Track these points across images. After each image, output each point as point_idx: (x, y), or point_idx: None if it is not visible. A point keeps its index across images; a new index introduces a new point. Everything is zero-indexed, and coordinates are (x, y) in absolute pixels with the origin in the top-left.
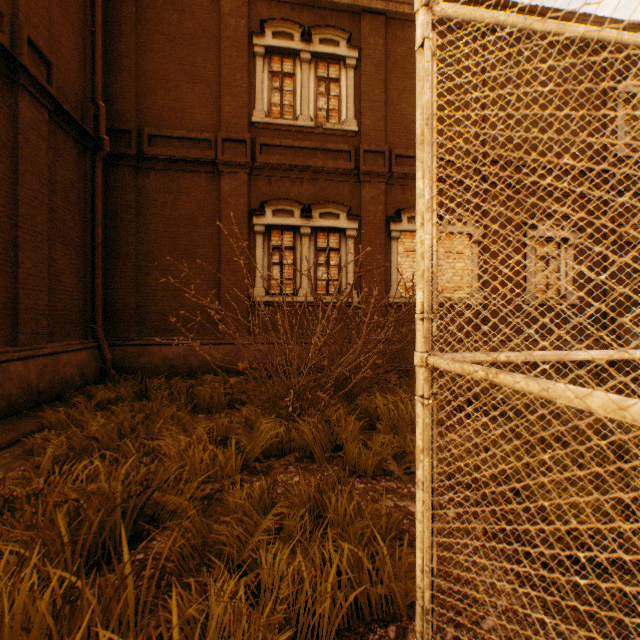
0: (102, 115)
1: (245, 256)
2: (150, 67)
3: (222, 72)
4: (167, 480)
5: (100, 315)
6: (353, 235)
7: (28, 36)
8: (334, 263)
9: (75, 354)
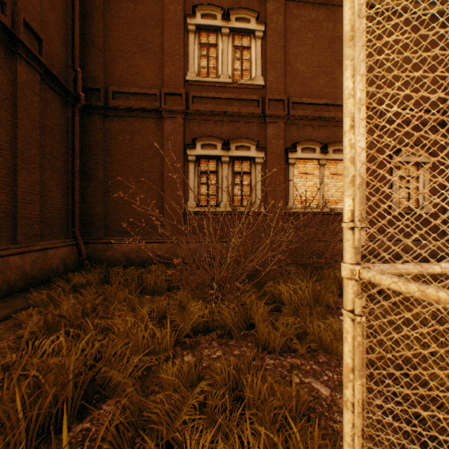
0: (79, 78)
1: (181, 178)
2: (113, 43)
3: (165, 45)
4: (117, 352)
5: (78, 221)
6: (260, 162)
7: (24, 19)
8: (247, 181)
9: (59, 249)
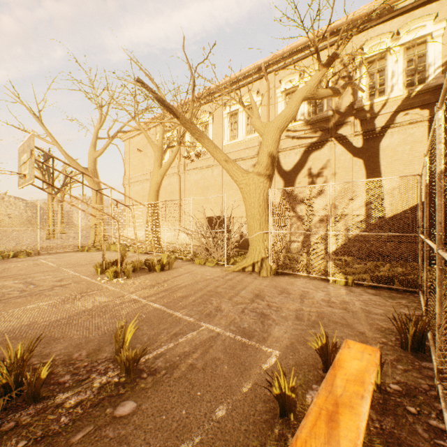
0: None
1: None
2: None
3: None
4: None
5: None
6: None
7: None
8: None
9: None
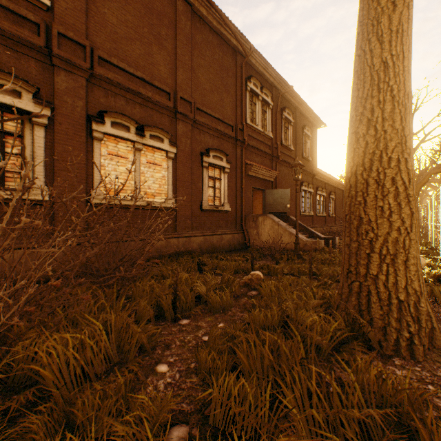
0: None
1: None
2: None
3: None
4: None
5: None
6: (43, 123)
7: None
8: None
9: None
